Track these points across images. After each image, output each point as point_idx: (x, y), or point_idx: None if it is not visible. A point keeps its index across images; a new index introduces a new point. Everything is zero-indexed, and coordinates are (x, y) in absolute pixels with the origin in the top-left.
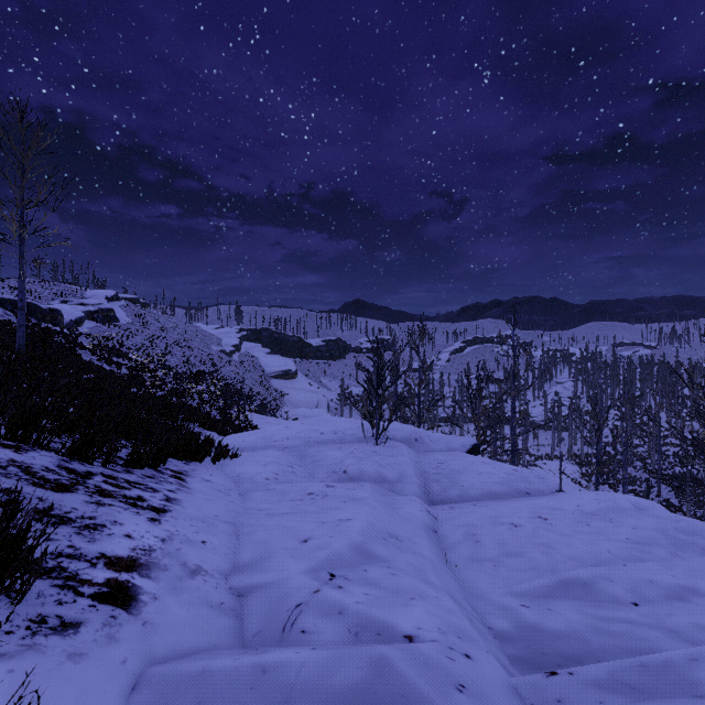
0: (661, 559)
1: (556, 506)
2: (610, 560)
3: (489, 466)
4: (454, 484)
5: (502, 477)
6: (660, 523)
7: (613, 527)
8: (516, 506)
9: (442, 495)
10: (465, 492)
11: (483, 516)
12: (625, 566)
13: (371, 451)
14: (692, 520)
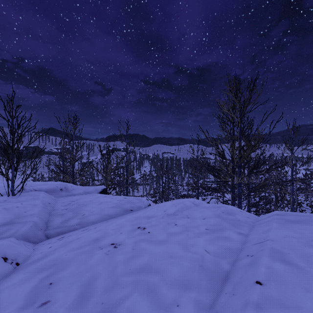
0: (240, 242)
1: (151, 214)
2: (216, 264)
3: (109, 198)
4: (77, 214)
5: (116, 203)
6: (213, 211)
7: (192, 221)
8: (120, 222)
9: (62, 226)
10: (84, 219)
11: (83, 242)
12: (265, 287)
13: (1, 200)
14: (224, 205)
